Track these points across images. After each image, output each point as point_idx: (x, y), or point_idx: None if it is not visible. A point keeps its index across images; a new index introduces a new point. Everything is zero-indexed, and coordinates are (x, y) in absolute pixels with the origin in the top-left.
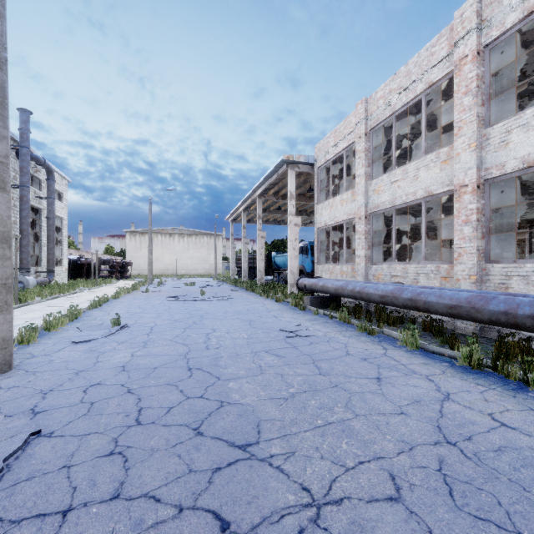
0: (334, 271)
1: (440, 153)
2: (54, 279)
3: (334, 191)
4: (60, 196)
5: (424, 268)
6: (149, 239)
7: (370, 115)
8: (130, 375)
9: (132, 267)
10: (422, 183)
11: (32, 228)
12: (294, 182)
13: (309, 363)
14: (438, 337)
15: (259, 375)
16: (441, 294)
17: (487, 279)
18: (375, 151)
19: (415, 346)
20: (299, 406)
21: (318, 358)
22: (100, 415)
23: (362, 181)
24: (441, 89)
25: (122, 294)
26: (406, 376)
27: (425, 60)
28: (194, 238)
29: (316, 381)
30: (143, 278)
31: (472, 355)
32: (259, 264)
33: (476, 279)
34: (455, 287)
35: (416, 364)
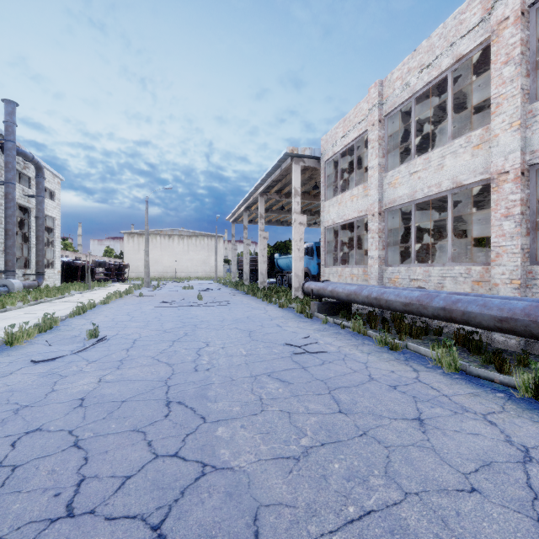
0: (343, 274)
1: (472, 136)
2: (45, 283)
3: (342, 187)
4: (52, 195)
5: (451, 270)
6: (146, 240)
7: (385, 99)
8: (86, 415)
9: (130, 269)
10: (449, 173)
11: (21, 228)
12: (299, 177)
13: (323, 393)
14: (475, 354)
15: (259, 414)
16: (486, 303)
17: (534, 283)
18: (391, 140)
19: (453, 368)
20: (316, 475)
21: (334, 385)
22: (15, 495)
23: (376, 173)
24: (469, 65)
25: (113, 298)
26: (457, 416)
27: (453, 30)
28: (194, 239)
29: (337, 425)
30: (141, 281)
31: (538, 384)
32: (261, 266)
33: (520, 284)
34: (491, 293)
35: (463, 394)
